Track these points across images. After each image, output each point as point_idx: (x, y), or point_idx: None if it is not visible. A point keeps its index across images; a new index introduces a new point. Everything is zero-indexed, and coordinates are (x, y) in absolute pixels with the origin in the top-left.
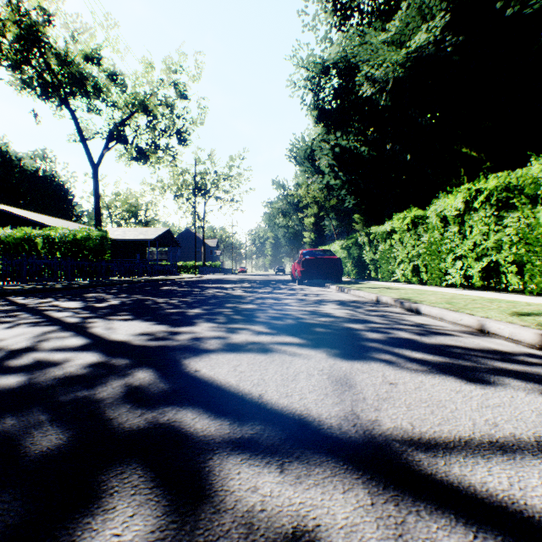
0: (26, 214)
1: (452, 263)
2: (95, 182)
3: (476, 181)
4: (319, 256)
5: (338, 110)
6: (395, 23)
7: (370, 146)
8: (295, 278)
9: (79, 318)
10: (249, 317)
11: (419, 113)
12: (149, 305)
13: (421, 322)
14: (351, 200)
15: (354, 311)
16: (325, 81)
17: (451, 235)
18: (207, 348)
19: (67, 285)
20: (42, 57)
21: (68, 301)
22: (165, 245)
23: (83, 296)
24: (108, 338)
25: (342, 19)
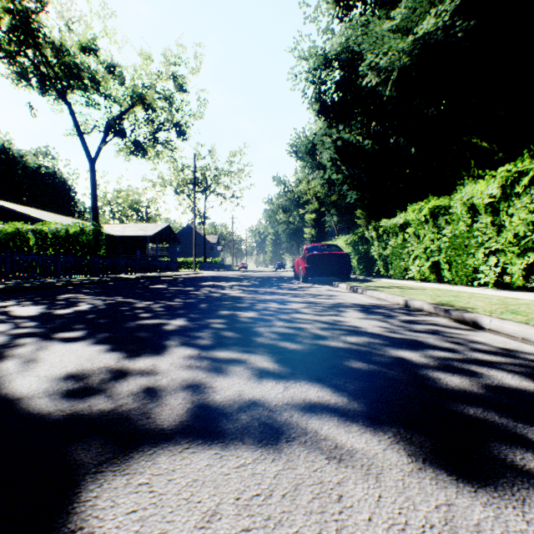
0: (23, 210)
1: (482, 259)
2: (92, 176)
3: (518, 162)
4: (325, 251)
5: (340, 103)
6: (400, 10)
7: (373, 139)
8: (299, 275)
9: (7, 337)
10: (247, 334)
11: (424, 105)
12: (122, 312)
13: (500, 345)
14: (352, 195)
15: (387, 322)
16: (327, 74)
17: (482, 226)
18: (161, 426)
19: (49, 284)
20: (37, 47)
21: (30, 304)
22: (165, 241)
23: (55, 298)
24: (3, 388)
25: (345, 10)
